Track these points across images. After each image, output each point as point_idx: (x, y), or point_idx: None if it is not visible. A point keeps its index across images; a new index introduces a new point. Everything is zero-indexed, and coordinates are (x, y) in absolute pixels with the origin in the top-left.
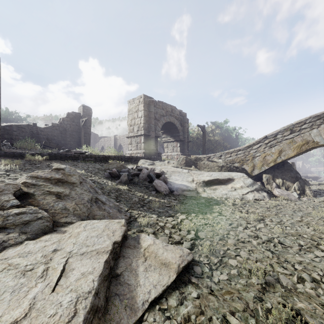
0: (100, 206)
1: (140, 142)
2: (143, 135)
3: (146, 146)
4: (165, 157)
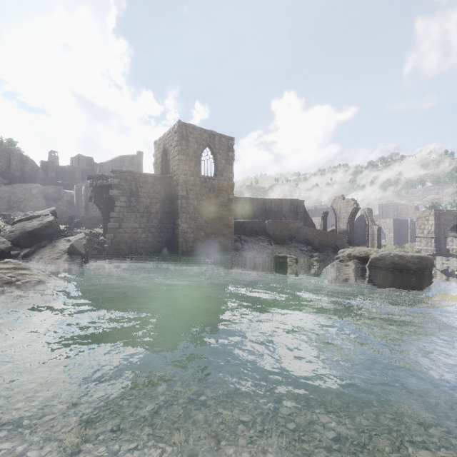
0: (446, 279)
1: (430, 242)
2: (433, 238)
3: (436, 245)
4: (450, 249)
